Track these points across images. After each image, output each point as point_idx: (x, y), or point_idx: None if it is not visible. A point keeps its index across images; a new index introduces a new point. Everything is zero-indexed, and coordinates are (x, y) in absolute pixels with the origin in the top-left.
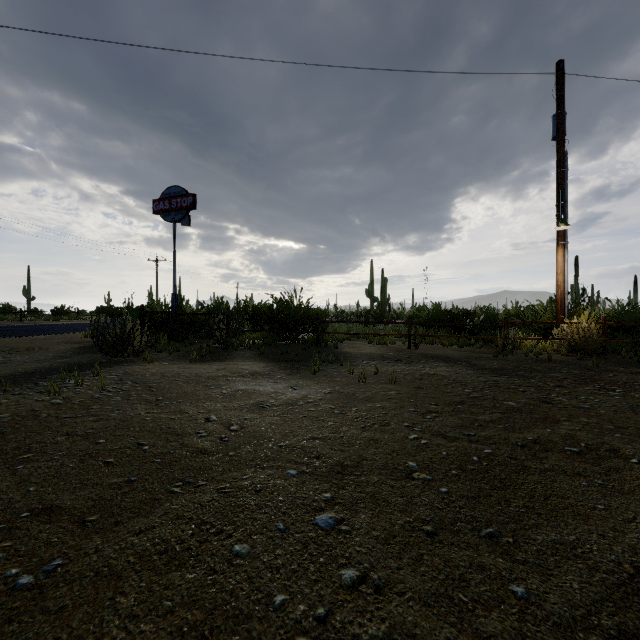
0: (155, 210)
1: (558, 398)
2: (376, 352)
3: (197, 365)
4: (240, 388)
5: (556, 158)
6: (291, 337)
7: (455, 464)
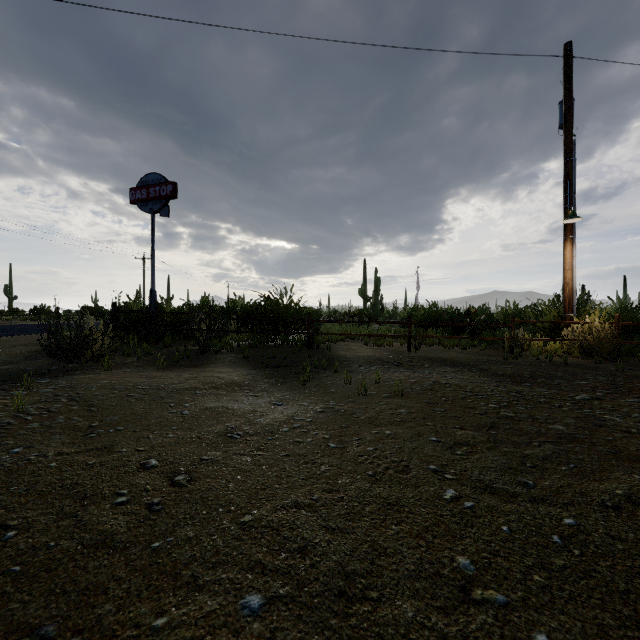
0: (131, 199)
1: (608, 416)
2: (373, 355)
3: (165, 373)
4: (208, 406)
5: (564, 147)
6: (280, 338)
7: (530, 555)
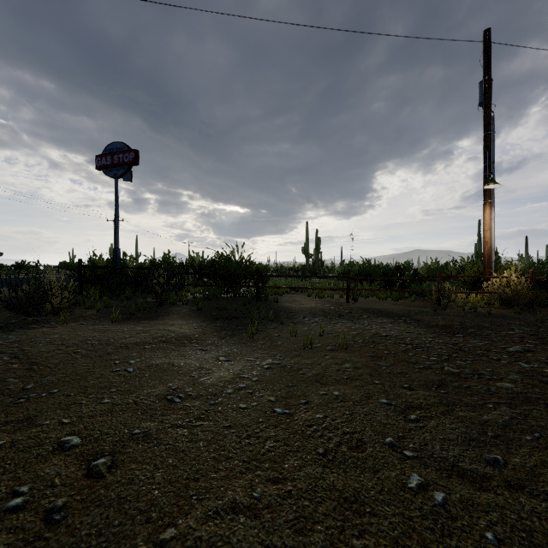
0: (97, 165)
1: None
2: (316, 306)
3: (119, 326)
4: (154, 362)
5: (484, 121)
6: (232, 291)
7: None
